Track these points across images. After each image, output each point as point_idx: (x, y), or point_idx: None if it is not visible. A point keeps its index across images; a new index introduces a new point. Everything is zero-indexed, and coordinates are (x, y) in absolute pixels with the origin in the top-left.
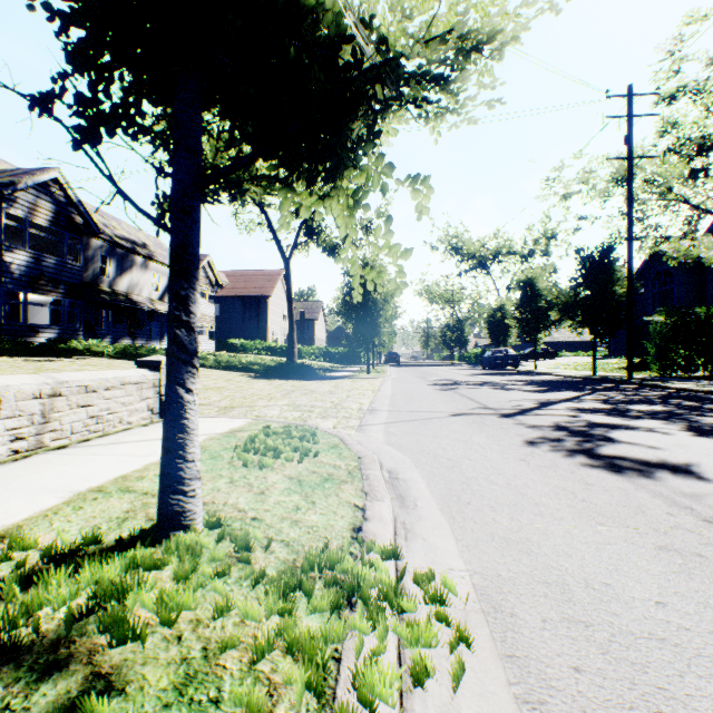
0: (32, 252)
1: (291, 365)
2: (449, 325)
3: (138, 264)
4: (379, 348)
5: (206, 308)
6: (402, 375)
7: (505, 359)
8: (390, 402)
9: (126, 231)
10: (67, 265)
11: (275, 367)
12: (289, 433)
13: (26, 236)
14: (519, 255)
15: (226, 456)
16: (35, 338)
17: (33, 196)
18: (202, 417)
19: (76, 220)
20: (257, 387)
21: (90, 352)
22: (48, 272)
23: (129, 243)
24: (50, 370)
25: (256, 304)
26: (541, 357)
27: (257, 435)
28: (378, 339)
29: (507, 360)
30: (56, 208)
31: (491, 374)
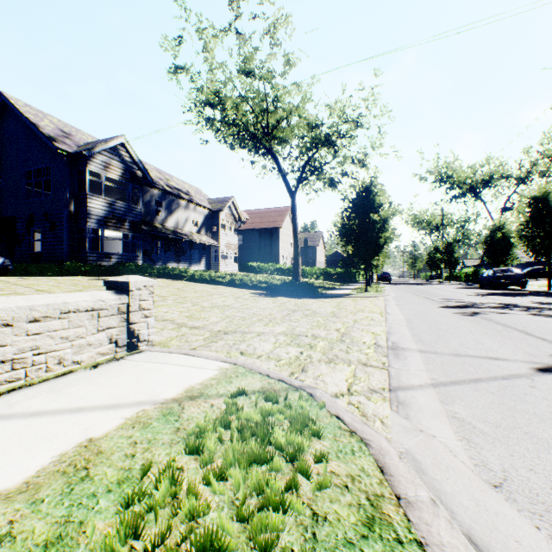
0: (107, 199)
1: (294, 284)
2: (437, 248)
3: (182, 206)
4: (372, 268)
5: (231, 238)
6: (401, 294)
7: (509, 278)
8: (412, 334)
9: (175, 183)
10: (131, 208)
11: (280, 285)
12: (265, 433)
13: (102, 187)
14: (514, 178)
15: (87, 538)
16: (108, 262)
17: (108, 158)
18: (174, 352)
19: (137, 174)
20: (261, 305)
21: (141, 272)
22: (117, 213)
23: (176, 191)
24: (96, 287)
25: (269, 235)
26: (543, 276)
27: (207, 428)
28: (376, 259)
29: (512, 279)
30: (123, 166)
31: (501, 295)
